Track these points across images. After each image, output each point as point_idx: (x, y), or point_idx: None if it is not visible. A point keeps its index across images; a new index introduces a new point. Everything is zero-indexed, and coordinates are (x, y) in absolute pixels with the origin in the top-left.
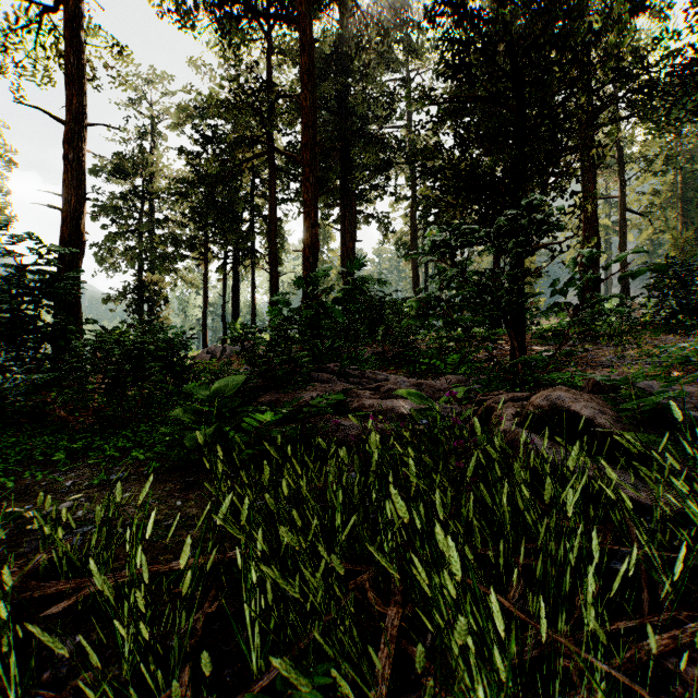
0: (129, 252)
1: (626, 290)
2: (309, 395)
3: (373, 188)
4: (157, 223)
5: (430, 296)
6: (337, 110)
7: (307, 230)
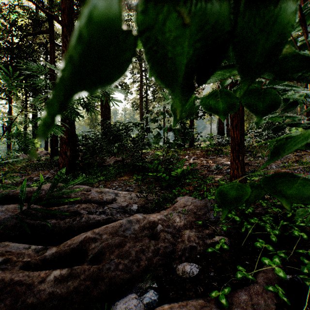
0: None
1: (228, 131)
2: None
3: None
4: None
5: None
6: None
7: None
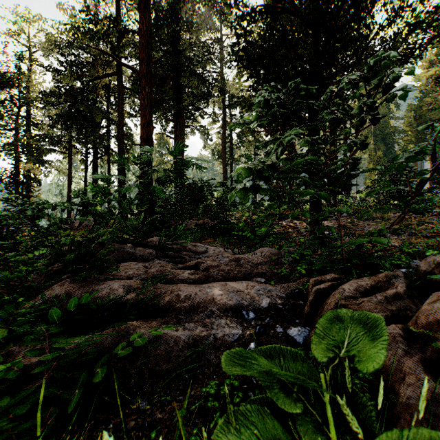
0: (9, 146)
1: None
2: (108, 287)
3: (196, 109)
4: (33, 125)
5: (259, 164)
6: (171, 52)
7: (143, 128)
